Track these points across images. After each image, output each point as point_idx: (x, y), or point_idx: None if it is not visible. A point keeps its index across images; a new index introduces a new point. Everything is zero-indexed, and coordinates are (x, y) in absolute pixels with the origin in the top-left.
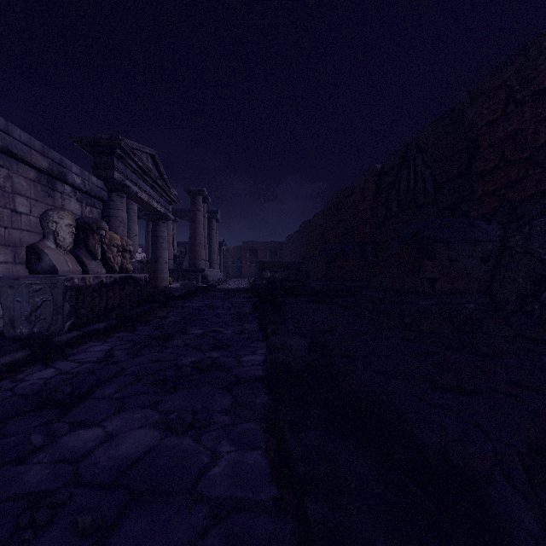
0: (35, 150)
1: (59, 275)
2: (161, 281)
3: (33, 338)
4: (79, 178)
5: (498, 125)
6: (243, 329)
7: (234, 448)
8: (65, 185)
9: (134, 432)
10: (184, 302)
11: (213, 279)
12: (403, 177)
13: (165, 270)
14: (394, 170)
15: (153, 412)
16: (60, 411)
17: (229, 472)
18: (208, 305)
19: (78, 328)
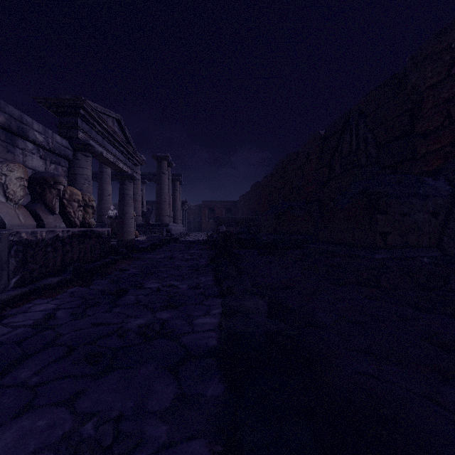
0: None
1: (3, 229)
2: (128, 235)
3: None
4: (42, 136)
5: (443, 86)
6: (198, 283)
7: None
8: (27, 142)
9: None
10: (147, 254)
11: (176, 232)
12: (345, 141)
13: (131, 225)
14: (337, 134)
15: (66, 415)
16: None
17: None
18: (168, 257)
19: (28, 283)
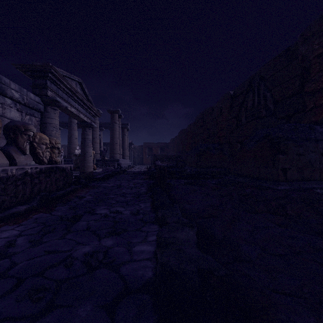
0: None
1: None
2: (88, 168)
3: None
4: (18, 93)
5: None
6: (139, 209)
7: None
8: (5, 98)
9: None
10: (102, 182)
11: (125, 166)
12: (249, 98)
13: (90, 161)
14: (243, 94)
15: None
16: None
17: None
18: (117, 185)
19: None
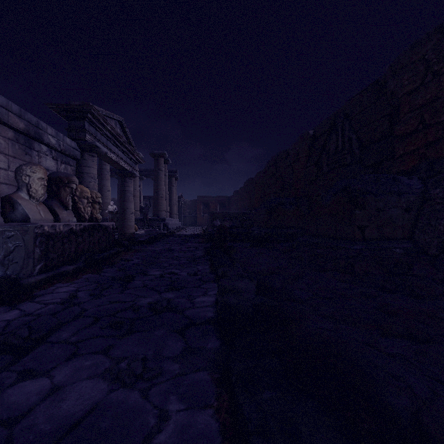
0: (12, 112)
1: (30, 223)
2: (128, 229)
3: (1, 281)
4: (54, 139)
5: (417, 94)
6: (196, 271)
7: (183, 406)
8: (41, 145)
9: (81, 384)
10: (147, 246)
11: (173, 227)
12: (332, 141)
13: (131, 219)
14: (324, 135)
15: (104, 359)
16: (14, 357)
17: (177, 440)
18: (167, 249)
19: (49, 270)
